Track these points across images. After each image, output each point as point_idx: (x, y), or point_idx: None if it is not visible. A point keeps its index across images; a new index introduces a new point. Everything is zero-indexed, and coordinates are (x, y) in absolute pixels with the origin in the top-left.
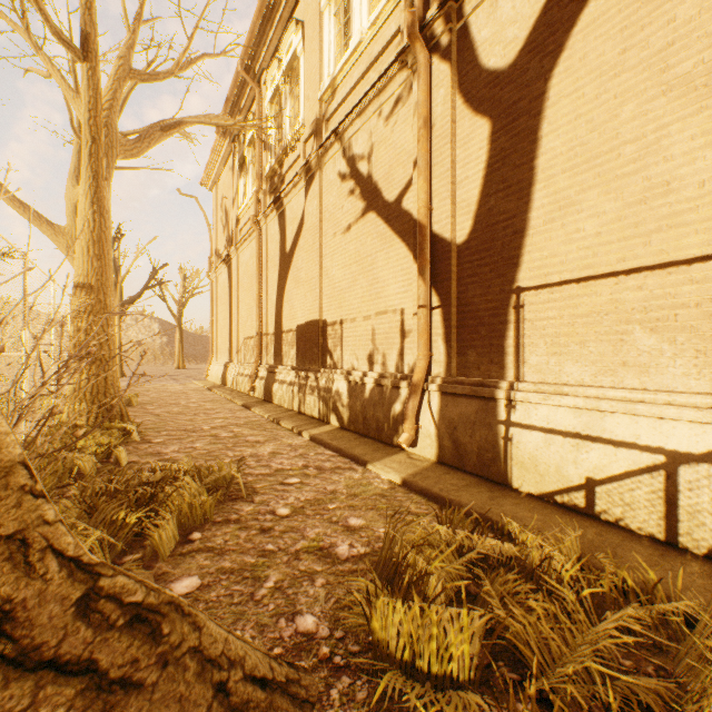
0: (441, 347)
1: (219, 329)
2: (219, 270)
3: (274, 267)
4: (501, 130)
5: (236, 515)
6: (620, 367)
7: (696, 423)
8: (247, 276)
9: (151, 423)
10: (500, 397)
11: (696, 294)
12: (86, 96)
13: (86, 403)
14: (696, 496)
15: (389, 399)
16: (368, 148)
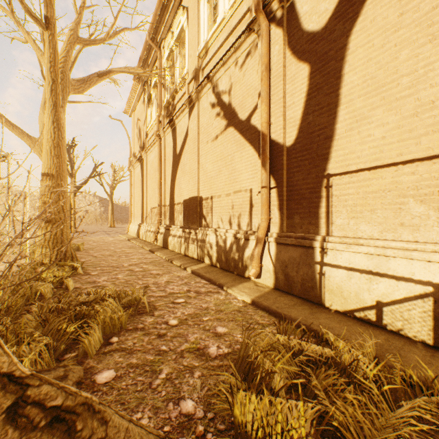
0: (276, 213)
1: (135, 203)
2: (135, 166)
3: (169, 163)
4: (316, 71)
5: (142, 325)
6: (399, 227)
7: None
8: (152, 169)
9: (91, 262)
10: (316, 246)
11: None
12: (48, 52)
13: (49, 249)
14: None
15: (243, 247)
16: (229, 86)
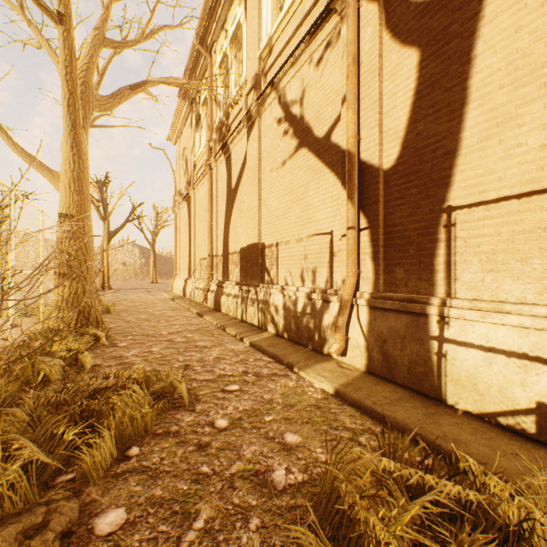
0: (368, 265)
1: (181, 252)
2: (181, 206)
3: (222, 201)
4: (430, 57)
5: (176, 426)
6: None
7: None
8: (202, 209)
9: (121, 328)
10: (431, 313)
11: None
12: (62, 54)
13: (68, 312)
14: None
15: (320, 312)
16: (300, 93)
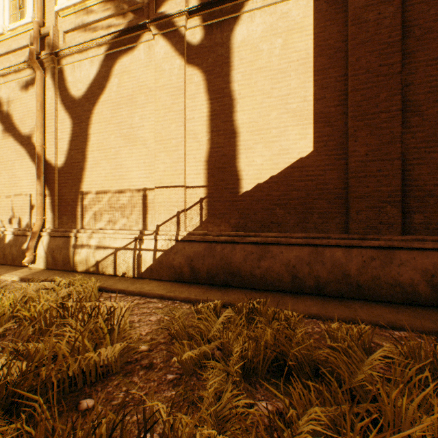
0: (50, 215)
1: None
2: None
3: None
4: (76, 124)
5: None
6: (111, 223)
7: (123, 238)
8: None
9: None
10: (72, 236)
11: (127, 200)
12: None
13: None
14: (120, 259)
15: (21, 242)
16: (10, 98)
